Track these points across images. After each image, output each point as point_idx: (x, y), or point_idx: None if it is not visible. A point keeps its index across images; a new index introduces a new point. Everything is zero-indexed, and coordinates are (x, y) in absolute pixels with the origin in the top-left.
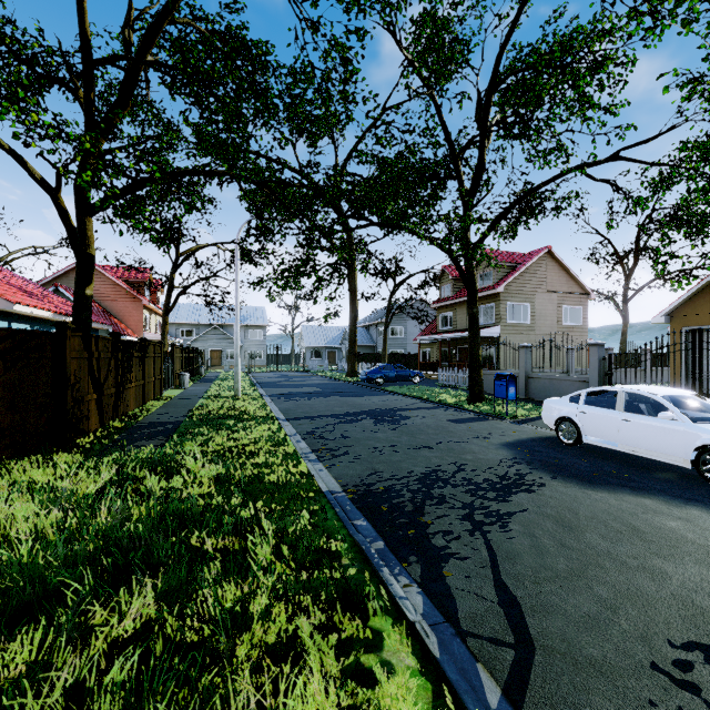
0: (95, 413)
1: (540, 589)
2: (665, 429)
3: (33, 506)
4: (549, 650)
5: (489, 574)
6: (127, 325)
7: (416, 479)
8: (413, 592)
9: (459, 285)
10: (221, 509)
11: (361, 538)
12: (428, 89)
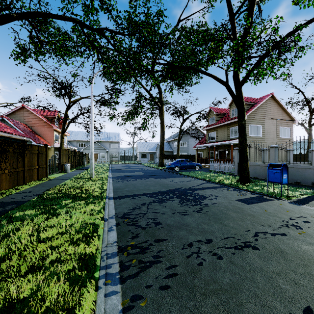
0: None
1: None
2: None
3: None
4: None
5: None
6: (45, 139)
7: None
8: None
9: (219, 117)
10: None
11: None
12: None
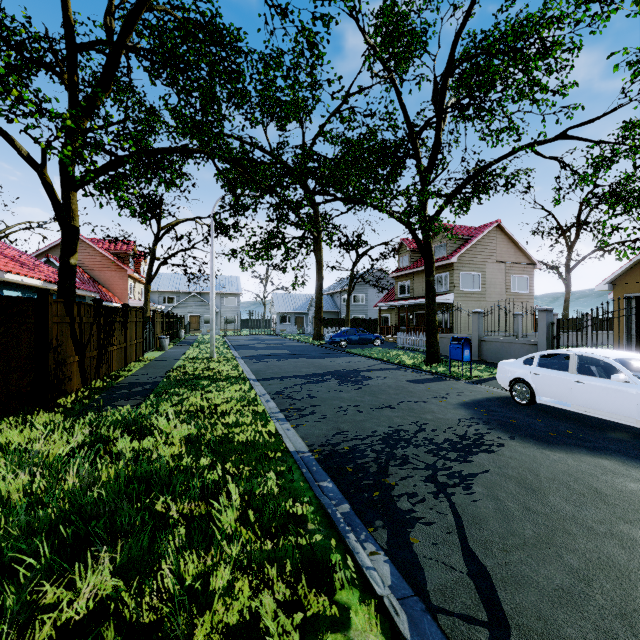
0: (78, 374)
1: (509, 558)
2: (617, 391)
3: (1, 470)
4: (525, 630)
5: (456, 540)
6: (113, 293)
7: (379, 439)
8: (380, 561)
9: (416, 256)
10: (189, 472)
11: (326, 501)
12: (389, 73)
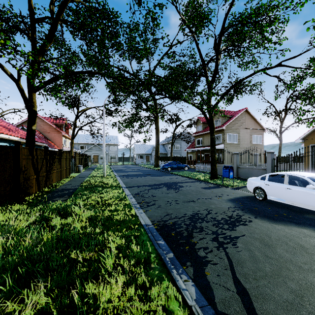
0: (35, 184)
1: (258, 283)
2: (309, 193)
3: None
4: None
5: (230, 273)
6: (55, 144)
7: (188, 218)
8: (189, 285)
9: (205, 126)
10: (89, 236)
11: (161, 251)
12: (192, 33)
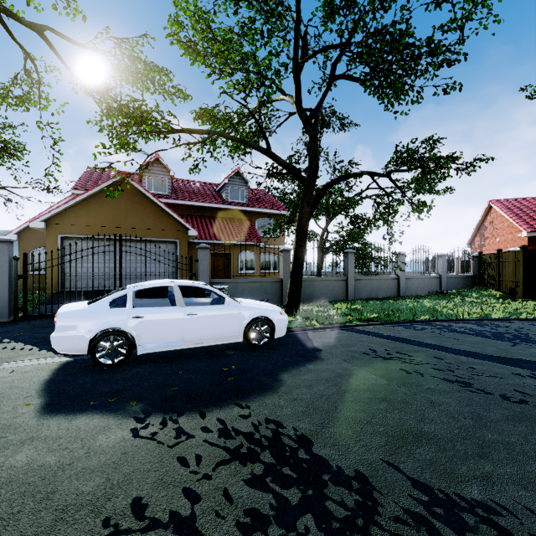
0: None
1: None
2: (225, 314)
3: None
4: None
5: None
6: None
7: None
8: None
9: None
10: None
11: None
12: None
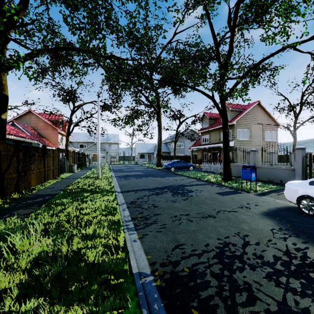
0: None
1: None
2: None
3: None
4: None
5: None
6: (50, 141)
7: (214, 256)
8: None
9: (212, 121)
10: None
11: None
12: (203, 1)
